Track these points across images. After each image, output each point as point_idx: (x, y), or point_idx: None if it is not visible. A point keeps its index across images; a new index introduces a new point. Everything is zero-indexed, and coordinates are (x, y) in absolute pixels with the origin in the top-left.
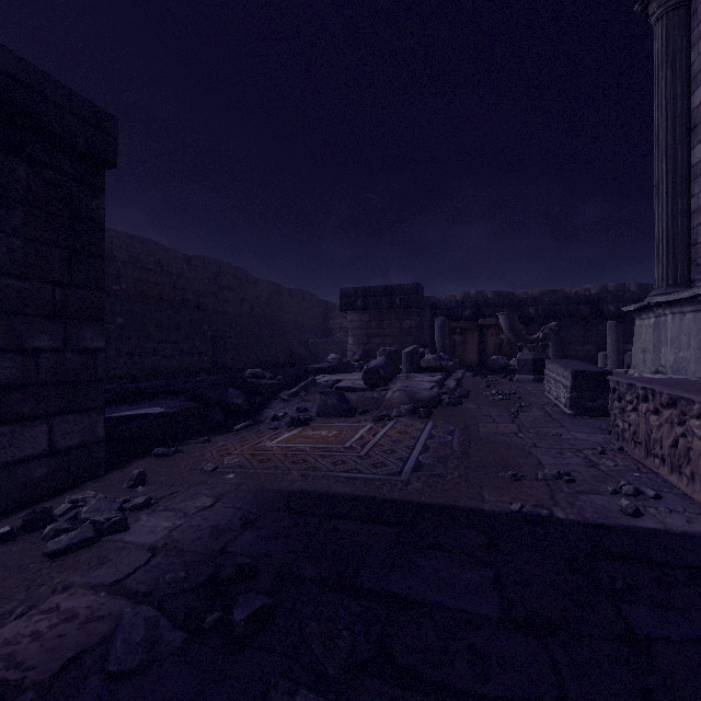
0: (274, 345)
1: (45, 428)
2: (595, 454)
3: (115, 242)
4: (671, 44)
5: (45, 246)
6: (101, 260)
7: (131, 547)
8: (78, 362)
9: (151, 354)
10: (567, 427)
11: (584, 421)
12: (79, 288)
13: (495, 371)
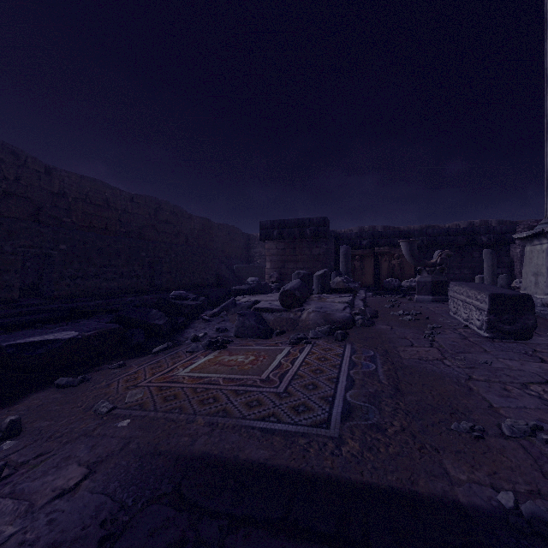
0: (204, 269)
1: None
2: (546, 391)
3: (66, 181)
4: None
5: None
6: None
7: None
8: None
9: (93, 277)
10: (492, 353)
11: (505, 345)
12: None
13: (390, 291)
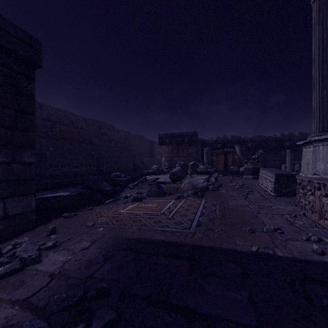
0: (126, 161)
1: (1, 204)
2: (291, 217)
3: (50, 112)
4: (321, 13)
5: (1, 108)
6: (33, 116)
7: (40, 273)
8: (20, 169)
9: (67, 165)
10: (274, 202)
11: (281, 199)
12: (21, 130)
13: (232, 174)
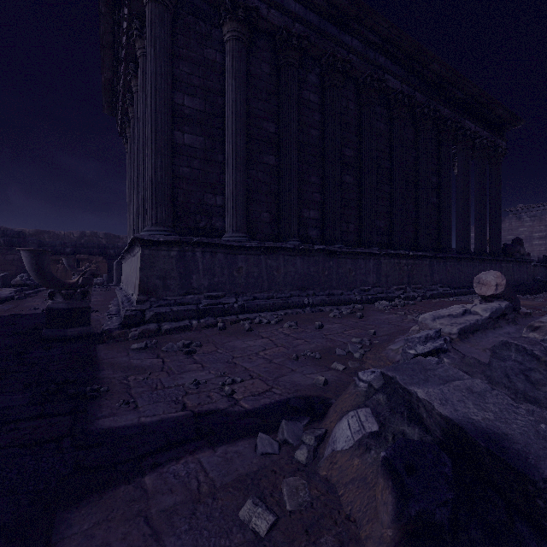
0: None
1: None
2: None
3: None
4: None
5: None
6: None
7: None
8: None
9: None
10: None
11: None
12: None
13: None
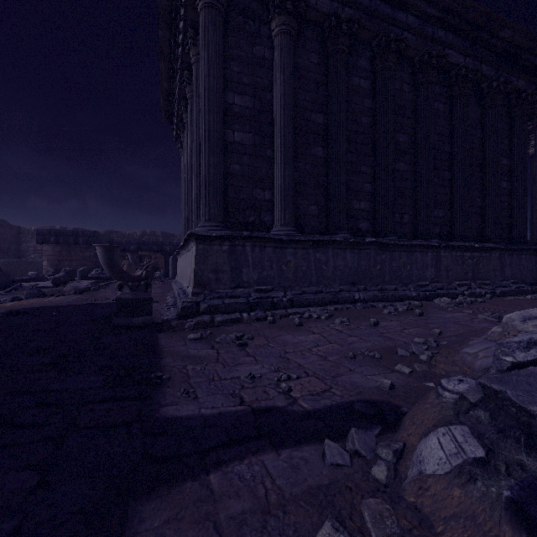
0: None
1: None
2: None
3: None
4: None
5: None
6: None
7: None
8: None
9: None
10: None
11: None
12: None
13: None
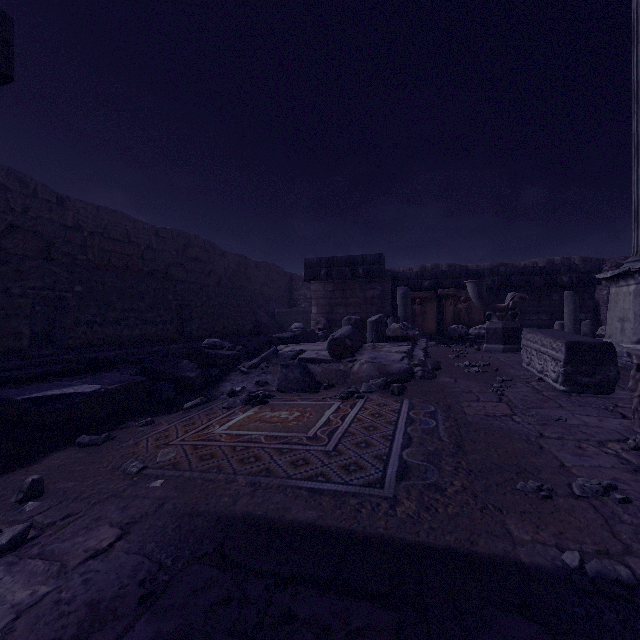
0: (240, 314)
1: None
2: (625, 449)
3: (81, 212)
4: None
5: None
6: None
7: None
8: None
9: (113, 323)
10: (568, 408)
11: (583, 399)
12: None
13: (455, 340)
